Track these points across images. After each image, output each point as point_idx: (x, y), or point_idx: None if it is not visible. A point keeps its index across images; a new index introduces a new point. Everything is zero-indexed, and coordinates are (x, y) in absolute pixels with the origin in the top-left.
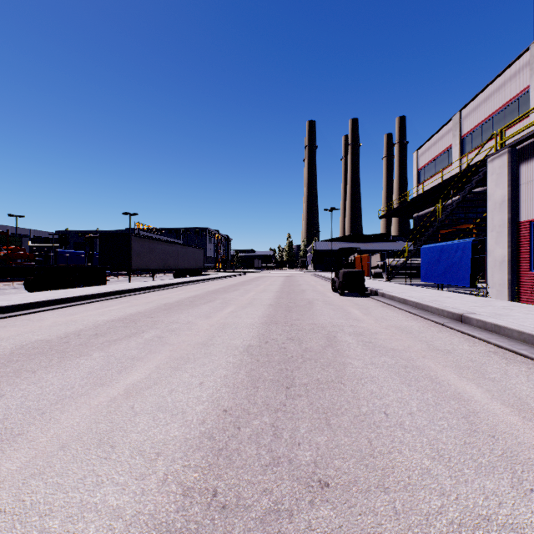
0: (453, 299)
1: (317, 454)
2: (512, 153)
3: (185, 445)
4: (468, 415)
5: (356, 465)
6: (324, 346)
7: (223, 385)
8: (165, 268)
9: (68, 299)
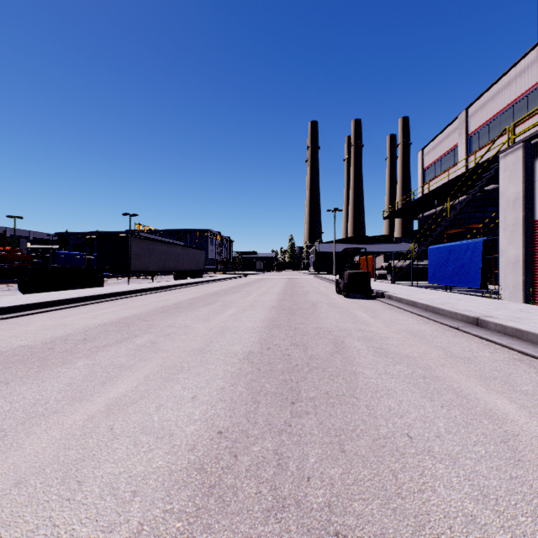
0: (464, 301)
1: (331, 493)
2: (527, 148)
3: (169, 480)
4: (507, 438)
5: (381, 510)
6: (331, 353)
7: (219, 400)
8: (165, 269)
9: (60, 301)
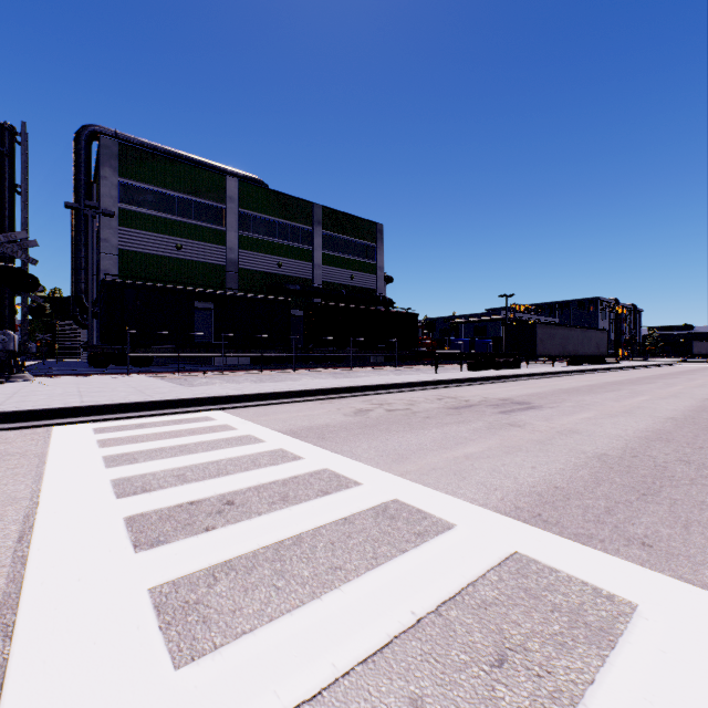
0: None
1: None
2: None
3: (686, 407)
4: None
5: None
6: None
7: (695, 403)
8: (564, 354)
9: (527, 374)
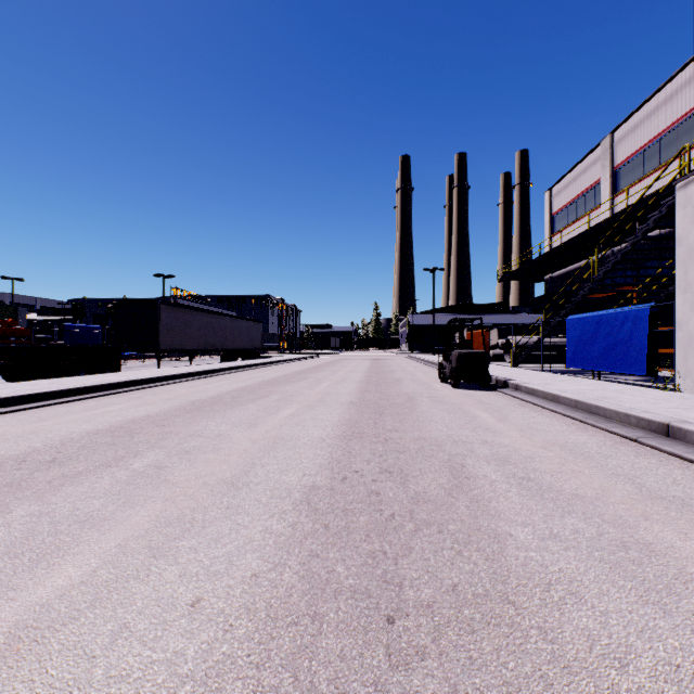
0: (629, 394)
1: None
2: None
3: None
4: None
5: None
6: (448, 489)
7: (243, 611)
8: (208, 348)
9: (46, 394)
